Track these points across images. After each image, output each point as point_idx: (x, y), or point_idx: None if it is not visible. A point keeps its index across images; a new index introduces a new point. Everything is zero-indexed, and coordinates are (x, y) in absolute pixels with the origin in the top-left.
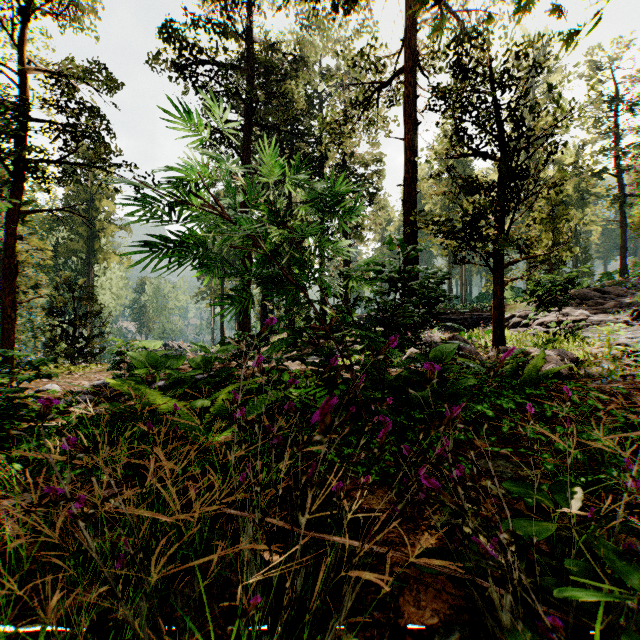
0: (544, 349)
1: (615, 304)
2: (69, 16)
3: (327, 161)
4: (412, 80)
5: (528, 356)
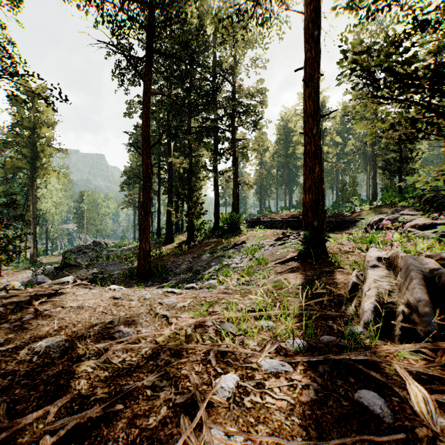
0: None
1: None
2: None
3: (219, 94)
4: None
5: None
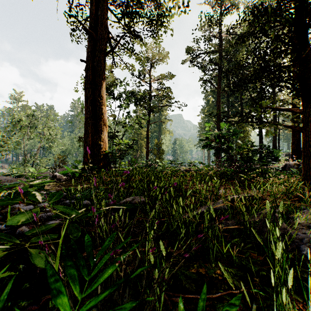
0: None
1: None
2: (160, 60)
3: None
4: None
5: None
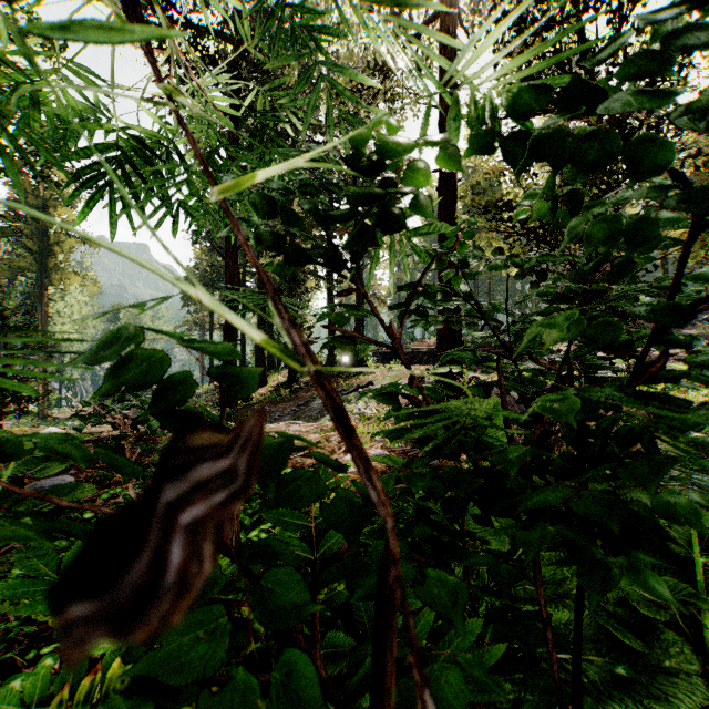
0: None
1: None
2: None
3: None
4: (451, 26)
5: None
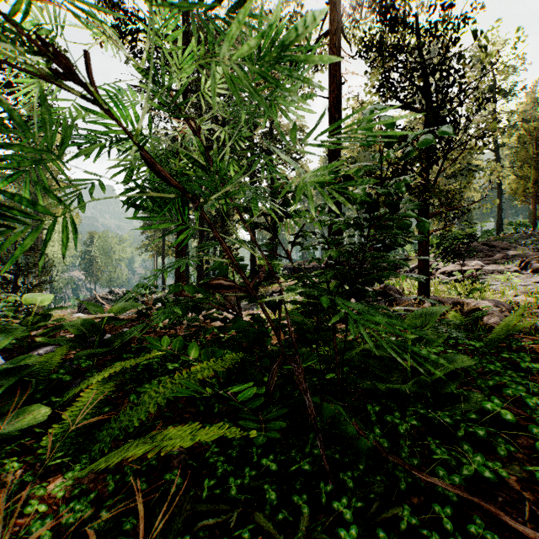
0: (470, 298)
1: (503, 256)
2: None
3: (256, 129)
4: (336, 42)
5: (469, 308)
